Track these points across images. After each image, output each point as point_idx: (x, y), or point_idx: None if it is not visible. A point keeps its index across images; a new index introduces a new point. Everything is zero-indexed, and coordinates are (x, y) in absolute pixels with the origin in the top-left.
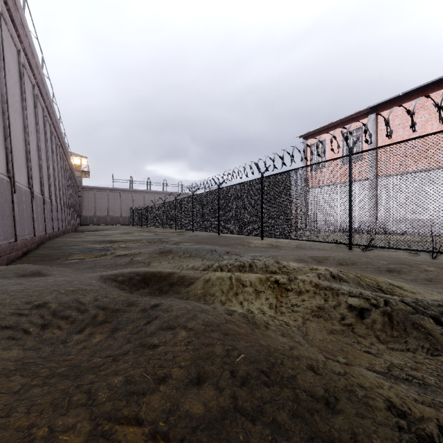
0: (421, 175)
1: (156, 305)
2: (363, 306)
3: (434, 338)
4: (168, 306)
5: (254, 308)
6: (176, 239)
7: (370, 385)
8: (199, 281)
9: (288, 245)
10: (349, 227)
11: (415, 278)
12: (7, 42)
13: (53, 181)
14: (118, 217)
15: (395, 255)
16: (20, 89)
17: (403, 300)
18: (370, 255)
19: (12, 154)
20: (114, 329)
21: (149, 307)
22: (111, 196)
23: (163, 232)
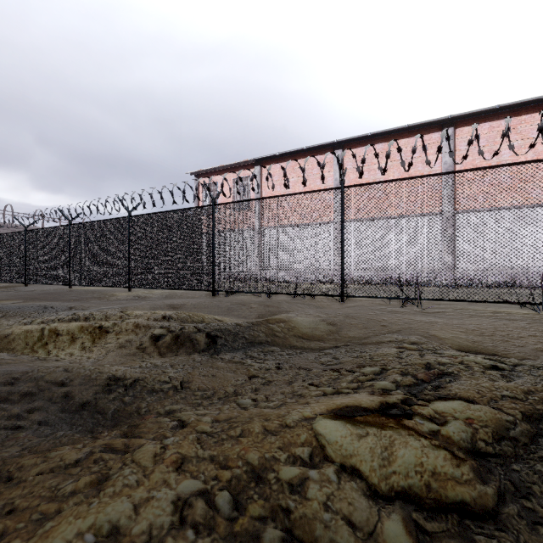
0: (292, 229)
1: None
2: (162, 333)
3: (198, 345)
4: None
5: (63, 353)
6: None
7: (108, 370)
8: None
9: (158, 295)
10: (213, 274)
11: (241, 314)
12: None
13: None
14: None
15: (246, 298)
16: None
17: (196, 325)
18: (227, 299)
19: None
20: None
21: None
22: None
23: None
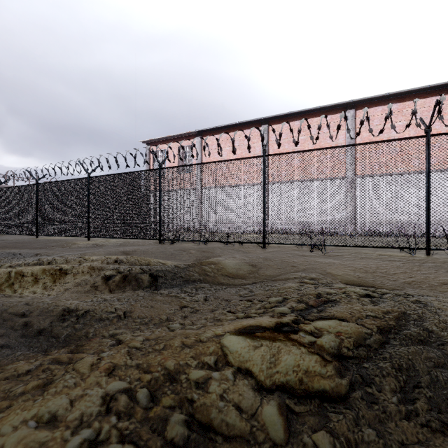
0: (227, 189)
1: None
2: (113, 274)
3: (143, 283)
4: None
5: (28, 291)
6: None
7: (63, 304)
8: None
9: (114, 244)
10: (159, 226)
11: (182, 258)
12: None
13: None
14: None
15: (187, 246)
16: None
17: (141, 267)
18: (171, 246)
19: None
20: None
21: None
22: None
23: None
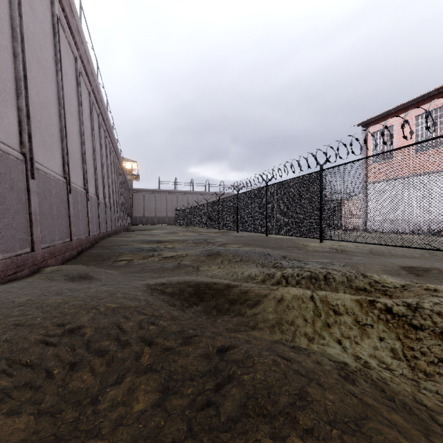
0: None
1: (225, 349)
2: None
3: None
4: (245, 355)
5: (365, 354)
6: (222, 240)
7: None
8: (267, 300)
9: (358, 250)
10: None
11: None
12: (65, 49)
13: (107, 183)
14: (164, 217)
15: None
16: (77, 95)
17: None
18: None
19: (68, 155)
20: (165, 389)
21: (215, 352)
22: (157, 198)
23: (206, 232)
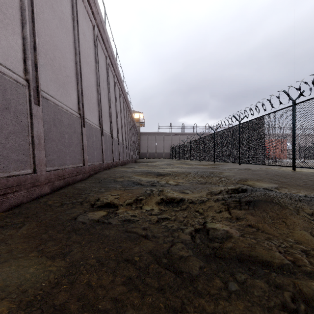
0: None
1: None
2: None
3: None
4: None
5: None
6: (234, 174)
7: None
8: None
9: None
10: None
11: None
12: None
13: (116, 121)
14: (162, 152)
15: None
16: (71, 9)
17: None
18: None
19: (37, 52)
20: None
21: None
22: (157, 138)
23: (197, 164)
